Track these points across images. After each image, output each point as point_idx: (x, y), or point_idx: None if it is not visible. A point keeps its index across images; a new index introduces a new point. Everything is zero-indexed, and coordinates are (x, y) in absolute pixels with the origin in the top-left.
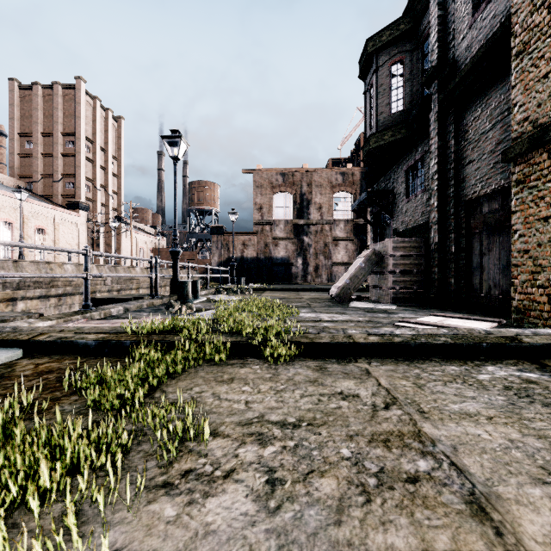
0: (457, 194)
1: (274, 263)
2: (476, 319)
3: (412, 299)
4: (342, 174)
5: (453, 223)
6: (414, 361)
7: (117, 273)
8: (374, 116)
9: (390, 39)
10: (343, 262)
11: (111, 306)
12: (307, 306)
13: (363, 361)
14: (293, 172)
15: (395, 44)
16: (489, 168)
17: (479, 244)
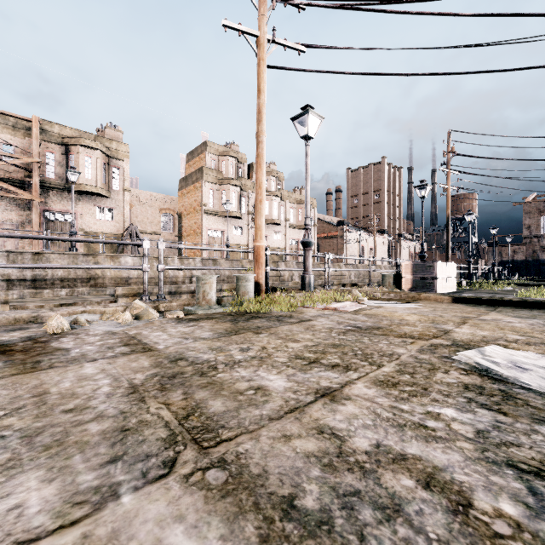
0: None
1: (541, 263)
2: None
3: None
4: None
5: None
6: None
7: None
8: None
9: None
10: None
11: None
12: None
13: None
14: None
15: None
16: None
17: None
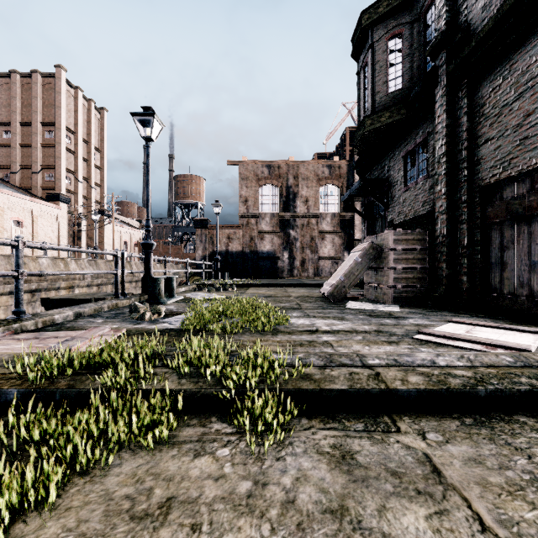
0: (470, 178)
1: (259, 257)
2: (512, 329)
3: (416, 298)
4: (328, 167)
5: (465, 212)
6: (494, 426)
7: (97, 267)
8: (370, 96)
9: (388, 9)
10: (330, 256)
11: (57, 310)
12: (298, 308)
13: (410, 427)
14: (279, 164)
15: (393, 16)
16: (514, 145)
17: (499, 235)
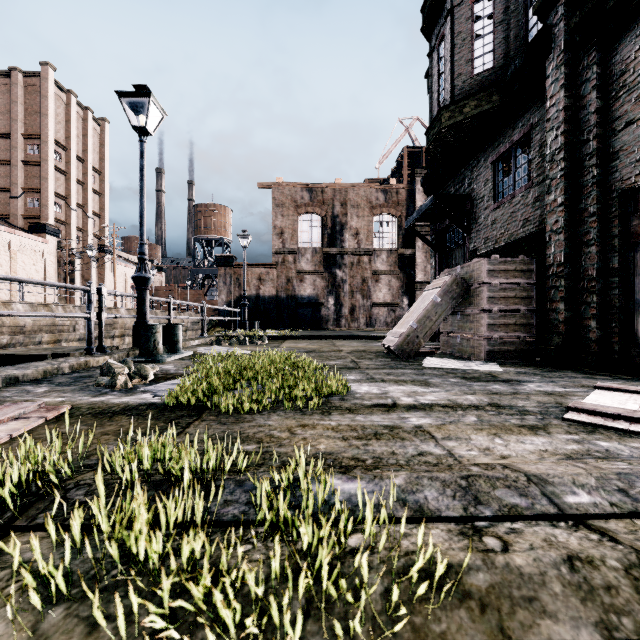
0: (601, 180)
1: (298, 303)
2: None
3: (518, 353)
4: (384, 192)
5: (594, 228)
6: None
7: None
8: (448, 80)
9: None
10: (386, 302)
11: None
12: (355, 367)
13: None
14: (322, 188)
15: None
16: None
17: None
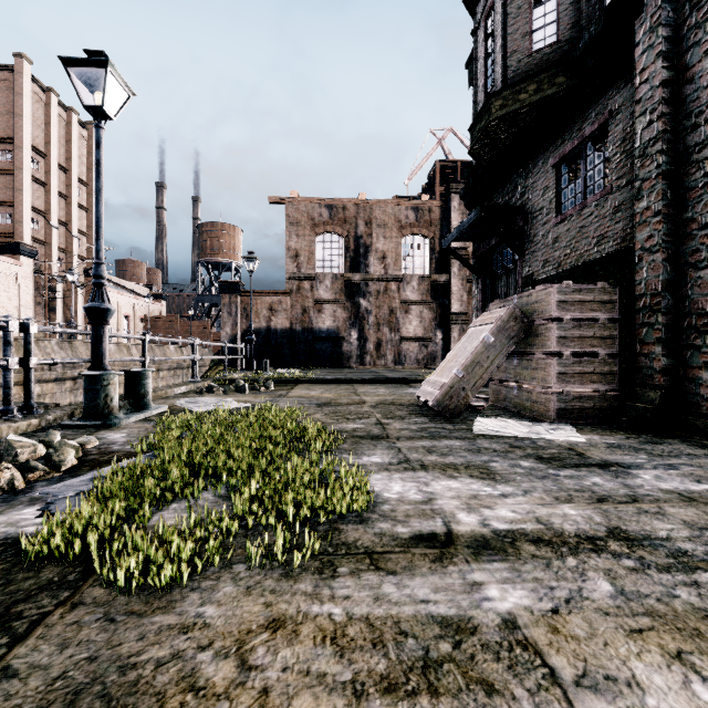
0: None
1: (316, 337)
2: None
3: (597, 411)
4: (414, 209)
5: (707, 245)
6: None
7: (74, 351)
8: (499, 60)
9: None
10: (417, 336)
11: None
12: (381, 436)
13: None
14: (344, 204)
15: None
16: None
17: None
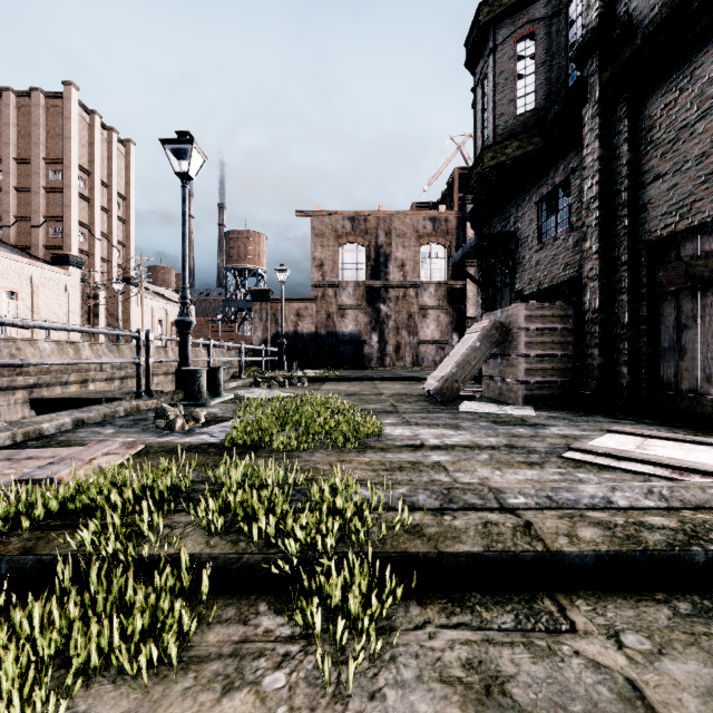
0: (632, 230)
1: (339, 340)
2: (701, 443)
3: (556, 397)
4: (432, 220)
5: (625, 277)
6: None
7: (120, 354)
8: (491, 120)
9: None
10: (434, 339)
11: (47, 416)
12: (393, 411)
13: (591, 622)
14: (365, 216)
15: (523, 9)
16: (698, 183)
17: (674, 310)
